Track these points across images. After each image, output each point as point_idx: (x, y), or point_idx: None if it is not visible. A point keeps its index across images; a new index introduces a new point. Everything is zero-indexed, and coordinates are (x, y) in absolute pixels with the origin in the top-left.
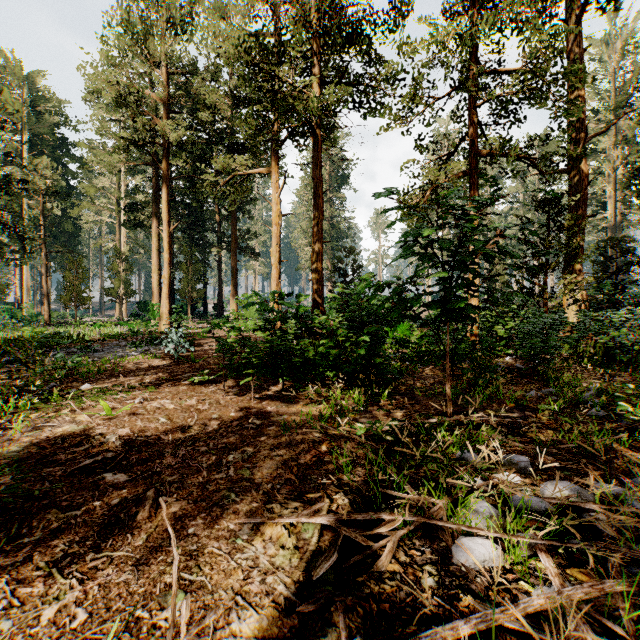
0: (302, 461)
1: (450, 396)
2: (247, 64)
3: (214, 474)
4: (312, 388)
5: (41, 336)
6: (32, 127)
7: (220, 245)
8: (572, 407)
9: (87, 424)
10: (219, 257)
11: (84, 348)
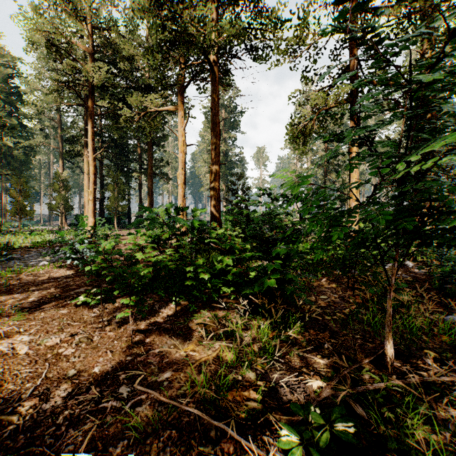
0: None
1: (391, 342)
2: (151, 1)
3: None
4: (208, 310)
5: None
6: None
7: (140, 171)
8: None
9: None
10: (139, 180)
11: None
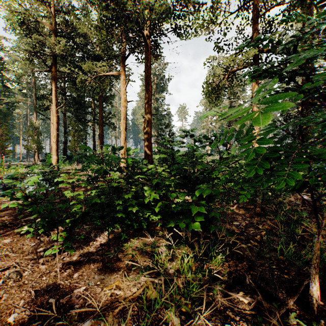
0: None
1: (317, 283)
2: None
3: None
4: (138, 238)
5: None
6: None
7: (93, 121)
8: None
9: None
10: (92, 128)
11: None
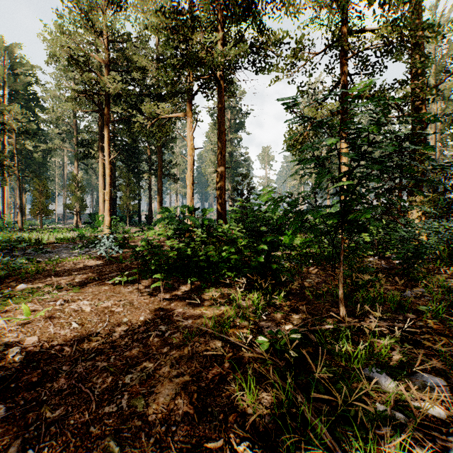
0: (203, 383)
1: (343, 301)
2: (166, 26)
3: (104, 406)
4: (216, 288)
5: (2, 241)
6: (11, 85)
7: (150, 172)
8: (447, 308)
9: (1, 330)
10: (149, 181)
11: (36, 250)
